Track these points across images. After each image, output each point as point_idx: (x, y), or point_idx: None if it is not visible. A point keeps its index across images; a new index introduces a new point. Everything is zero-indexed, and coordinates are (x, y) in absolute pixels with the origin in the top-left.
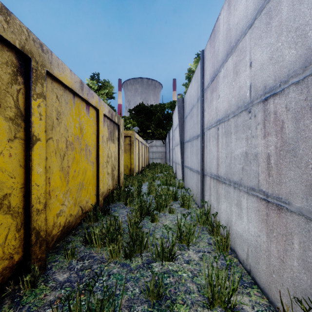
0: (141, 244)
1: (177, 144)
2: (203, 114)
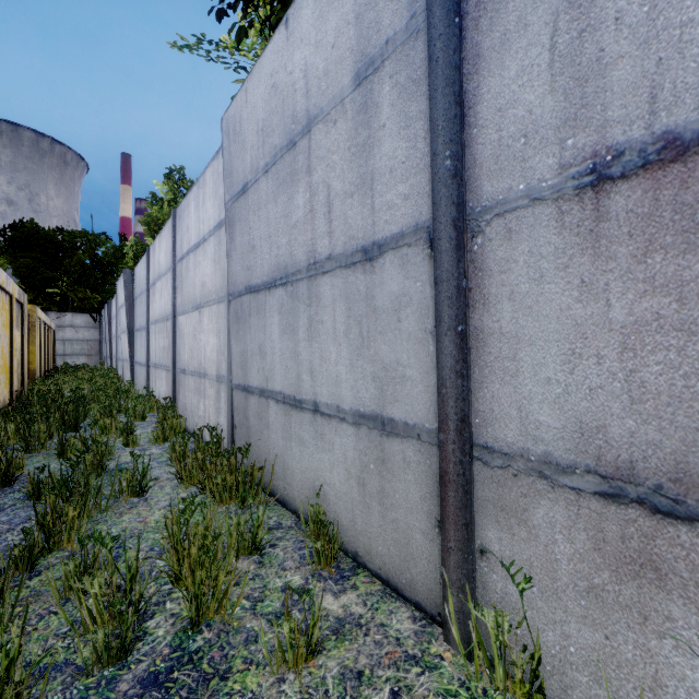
0: (85, 413)
1: (125, 331)
2: (149, 309)
